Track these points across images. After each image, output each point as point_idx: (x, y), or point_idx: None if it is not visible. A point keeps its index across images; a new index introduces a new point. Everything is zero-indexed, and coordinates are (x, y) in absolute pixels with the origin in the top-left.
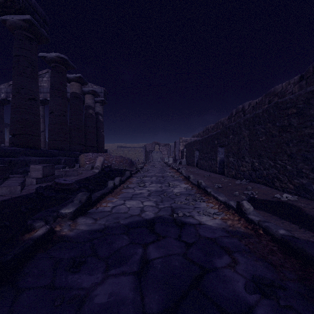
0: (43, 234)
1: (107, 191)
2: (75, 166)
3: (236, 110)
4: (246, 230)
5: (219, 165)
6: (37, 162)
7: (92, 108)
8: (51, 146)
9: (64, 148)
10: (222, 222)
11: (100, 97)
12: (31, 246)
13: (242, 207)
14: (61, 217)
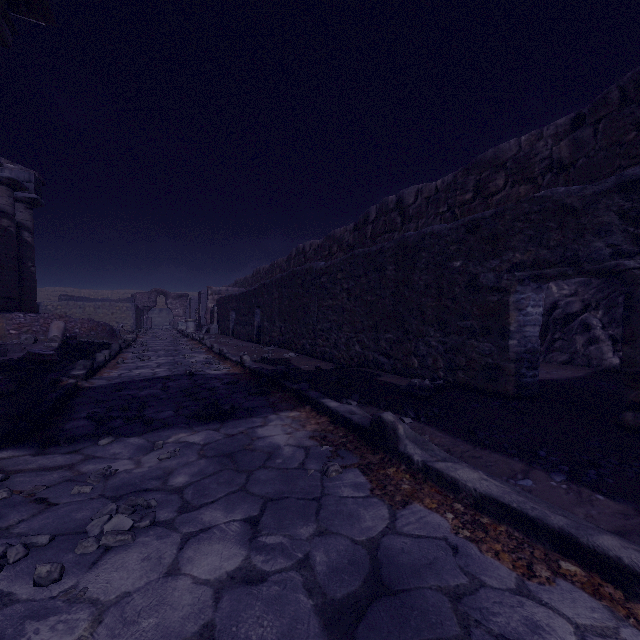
0: (76, 382)
1: (100, 364)
2: None
3: (296, 249)
4: (241, 372)
5: (257, 332)
6: None
7: (10, 215)
8: None
9: None
10: (227, 371)
11: (26, 191)
12: (73, 386)
13: (242, 360)
14: (74, 378)
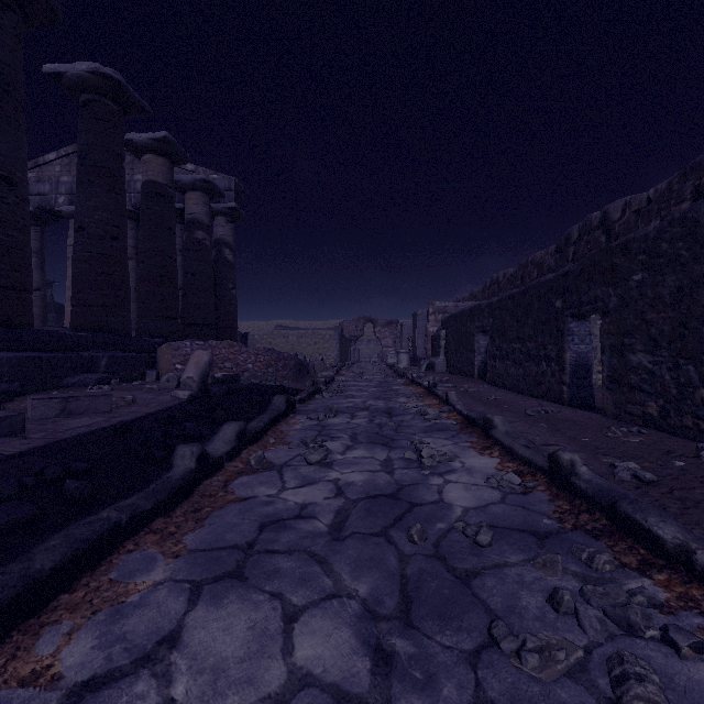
0: None
1: (149, 503)
2: (145, 377)
3: (581, 225)
4: None
5: (572, 378)
6: (5, 367)
7: (205, 226)
8: (77, 323)
9: (113, 327)
10: None
11: (226, 201)
12: None
13: None
14: None
